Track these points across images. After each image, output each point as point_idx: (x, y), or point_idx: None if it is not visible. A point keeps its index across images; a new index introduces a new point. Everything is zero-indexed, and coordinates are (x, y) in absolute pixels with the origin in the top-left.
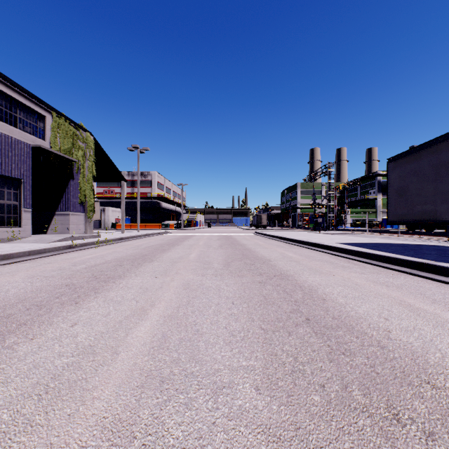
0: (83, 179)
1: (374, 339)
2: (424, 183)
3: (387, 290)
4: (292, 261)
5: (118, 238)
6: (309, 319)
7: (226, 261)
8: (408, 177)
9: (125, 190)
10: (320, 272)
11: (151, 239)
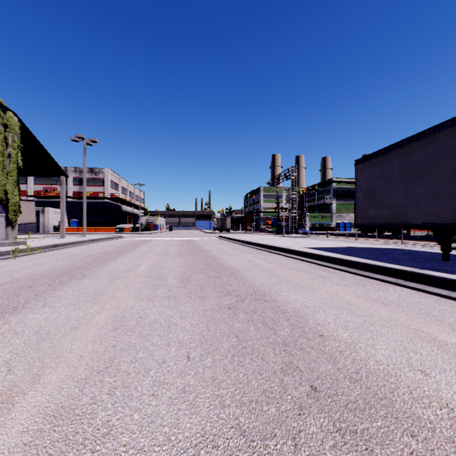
0: (2, 171)
1: (444, 438)
2: (393, 185)
3: (388, 311)
4: (264, 271)
5: (52, 244)
6: (315, 388)
7: (184, 274)
8: (377, 179)
9: (72, 188)
10: (300, 286)
11: (98, 245)
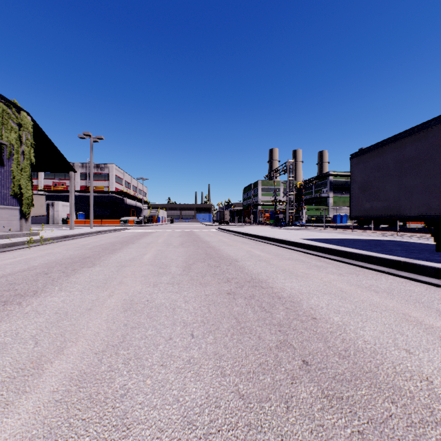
0: (17, 167)
1: (421, 405)
2: (387, 178)
3: (379, 297)
4: (262, 261)
5: (62, 236)
6: (307, 362)
7: (186, 263)
8: (372, 173)
9: (79, 183)
10: (295, 275)
11: (104, 237)
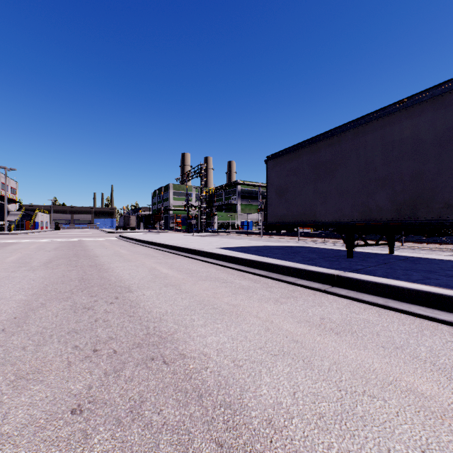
0: None
1: None
2: (303, 183)
3: (350, 347)
4: (169, 285)
5: None
6: None
7: (26, 306)
8: (288, 177)
9: None
10: (220, 311)
11: None
